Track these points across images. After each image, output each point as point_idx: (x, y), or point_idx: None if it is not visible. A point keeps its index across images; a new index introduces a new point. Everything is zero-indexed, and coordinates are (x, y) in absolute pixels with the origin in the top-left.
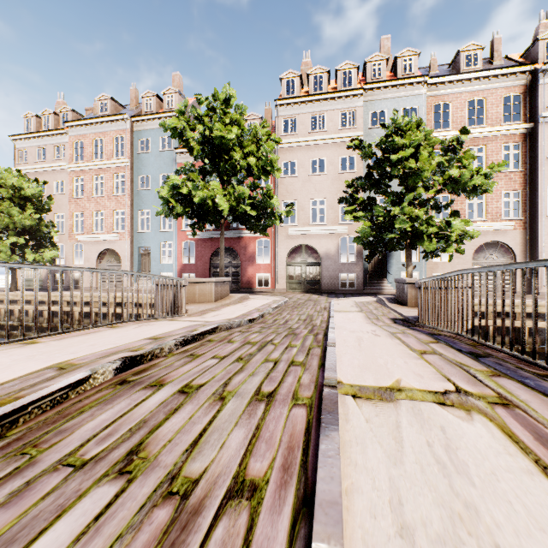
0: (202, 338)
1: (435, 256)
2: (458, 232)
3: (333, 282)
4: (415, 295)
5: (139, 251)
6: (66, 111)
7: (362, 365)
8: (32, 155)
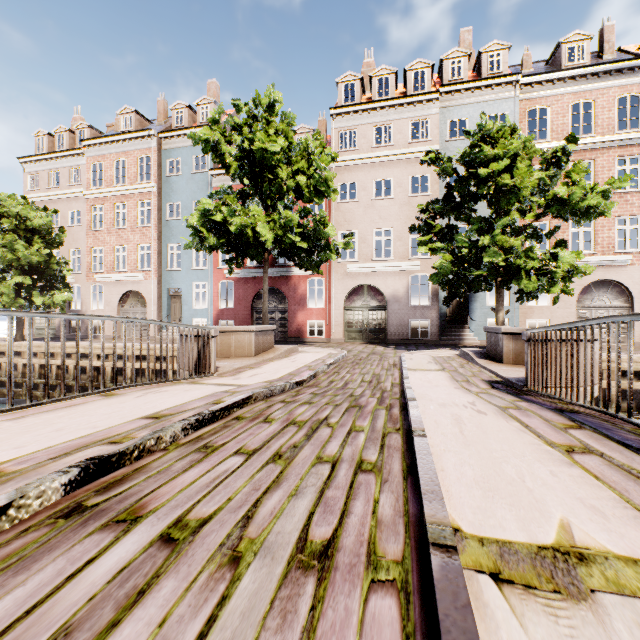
0: (227, 414)
1: (532, 298)
2: (566, 267)
3: (402, 331)
4: (514, 349)
5: (167, 293)
6: (83, 128)
7: (482, 480)
8: (44, 180)
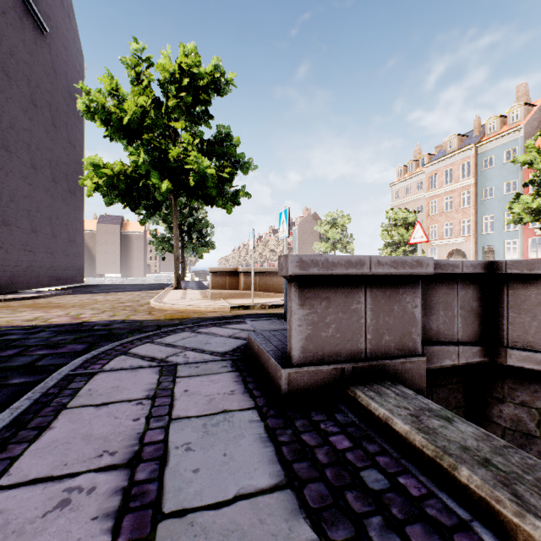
0: None
1: None
2: None
3: None
4: None
5: (482, 249)
6: (423, 157)
7: None
8: (402, 192)
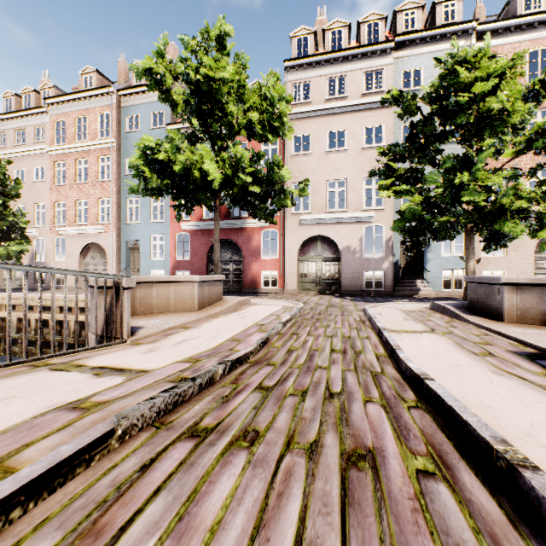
0: None
1: (501, 246)
2: None
3: (355, 282)
4: (519, 304)
5: (127, 245)
6: (48, 88)
7: None
8: (11, 138)
